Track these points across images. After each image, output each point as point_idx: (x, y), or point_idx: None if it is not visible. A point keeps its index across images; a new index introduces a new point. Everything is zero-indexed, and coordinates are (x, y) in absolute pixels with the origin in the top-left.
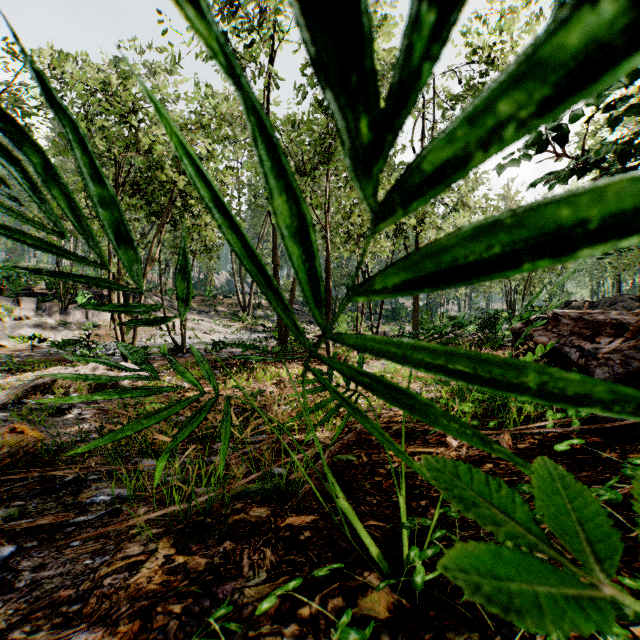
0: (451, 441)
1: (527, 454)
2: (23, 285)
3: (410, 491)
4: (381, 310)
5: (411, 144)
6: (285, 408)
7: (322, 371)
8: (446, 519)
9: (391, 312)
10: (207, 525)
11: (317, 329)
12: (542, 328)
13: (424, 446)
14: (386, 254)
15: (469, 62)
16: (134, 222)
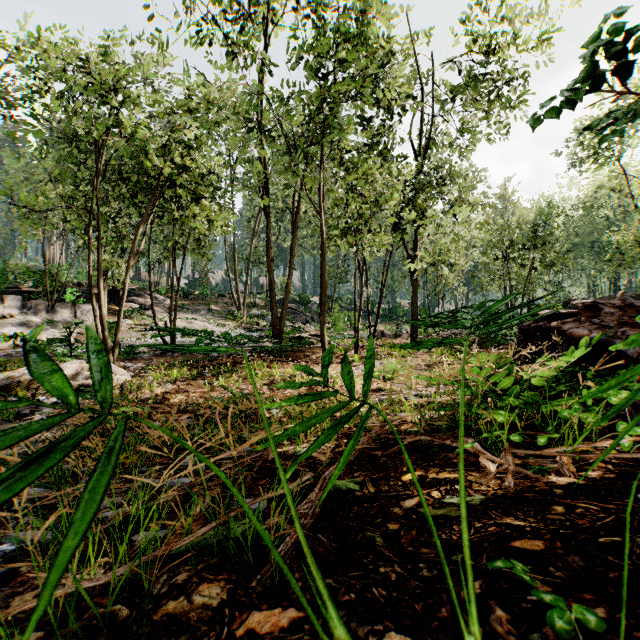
0: (487, 464)
1: (608, 489)
2: (9, 282)
3: (447, 556)
4: (379, 308)
5: (410, 137)
6: (275, 412)
7: (311, 369)
8: (530, 635)
9: (388, 311)
10: (119, 623)
11: (313, 328)
12: (572, 320)
13: (449, 470)
14: (385, 247)
15: (470, 51)
16: (124, 218)
